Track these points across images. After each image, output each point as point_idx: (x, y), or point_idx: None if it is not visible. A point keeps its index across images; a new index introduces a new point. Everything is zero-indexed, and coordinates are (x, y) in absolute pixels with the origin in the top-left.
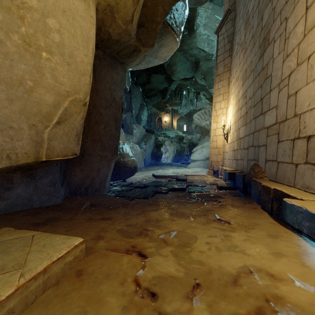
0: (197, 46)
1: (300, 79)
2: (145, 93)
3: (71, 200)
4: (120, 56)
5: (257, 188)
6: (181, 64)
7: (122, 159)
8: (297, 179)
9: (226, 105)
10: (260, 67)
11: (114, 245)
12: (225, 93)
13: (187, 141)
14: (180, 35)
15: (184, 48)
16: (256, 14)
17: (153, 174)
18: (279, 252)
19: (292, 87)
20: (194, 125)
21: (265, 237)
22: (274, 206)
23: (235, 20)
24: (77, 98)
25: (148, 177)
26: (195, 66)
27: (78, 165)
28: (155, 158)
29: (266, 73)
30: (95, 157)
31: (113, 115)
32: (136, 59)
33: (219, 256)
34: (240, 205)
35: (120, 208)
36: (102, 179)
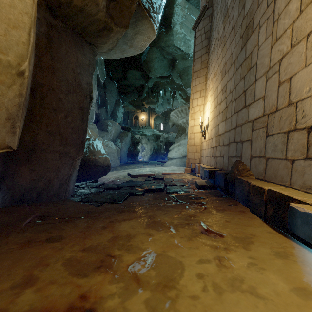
0: (173, 43)
1: (296, 62)
2: (121, 89)
3: (11, 211)
4: (87, 33)
5: (244, 187)
6: (158, 61)
7: (92, 157)
8: (293, 178)
9: (203, 102)
10: (242, 57)
11: (50, 299)
12: (202, 90)
13: (164, 140)
14: (157, 23)
15: (161, 45)
16: (236, 4)
17: (129, 173)
18: (303, 287)
19: (285, 72)
20: (171, 123)
21: (272, 257)
22: (269, 210)
23: (212, 16)
24: (2, 60)
25: (123, 177)
26: (171, 65)
27: (26, 163)
28: (131, 156)
29: (249, 63)
30: (52, 153)
31: (78, 104)
32: (107, 41)
33: (223, 306)
34: (226, 208)
35: (81, 220)
36: (62, 181)
